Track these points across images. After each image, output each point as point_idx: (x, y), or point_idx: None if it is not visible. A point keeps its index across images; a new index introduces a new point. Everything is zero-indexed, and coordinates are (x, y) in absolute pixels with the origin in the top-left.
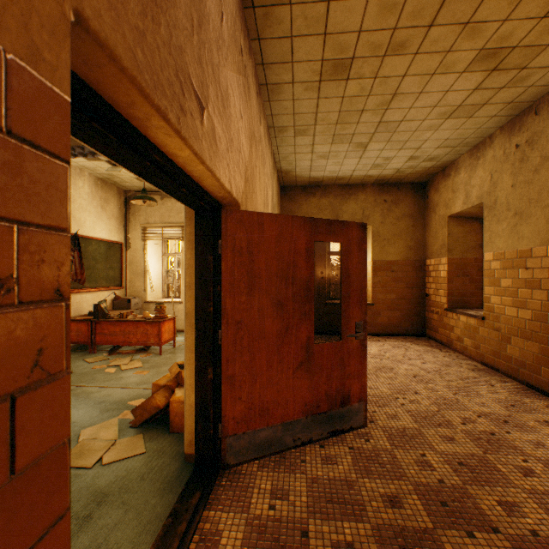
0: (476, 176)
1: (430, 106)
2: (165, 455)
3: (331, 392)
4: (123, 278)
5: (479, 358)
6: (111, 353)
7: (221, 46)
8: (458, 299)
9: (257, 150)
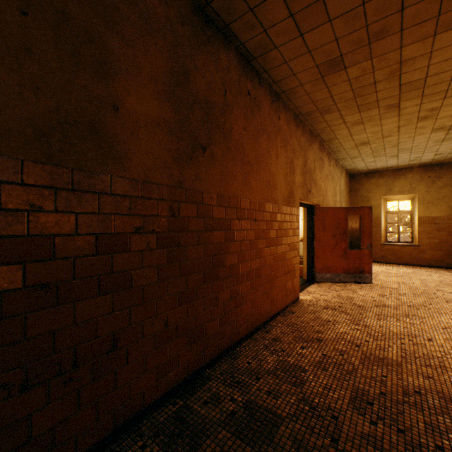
0: None
1: (424, 141)
2: None
3: (355, 267)
4: None
5: None
6: None
7: (314, 170)
8: None
9: (328, 179)
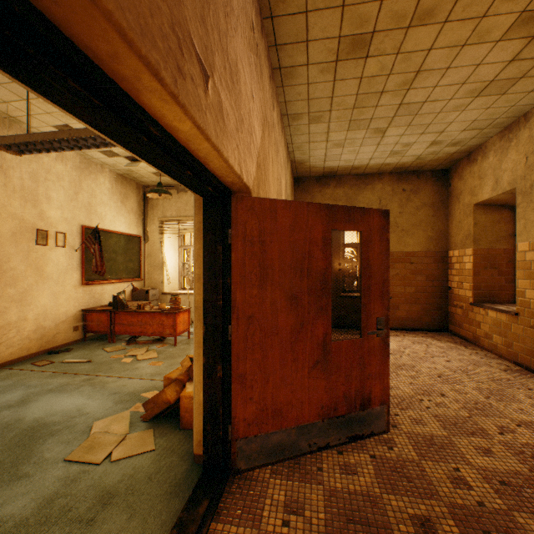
0: (508, 159)
1: (457, 83)
2: (174, 453)
3: (350, 394)
4: (142, 270)
5: (511, 358)
6: (128, 343)
7: (230, 14)
8: (485, 293)
9: (270, 136)
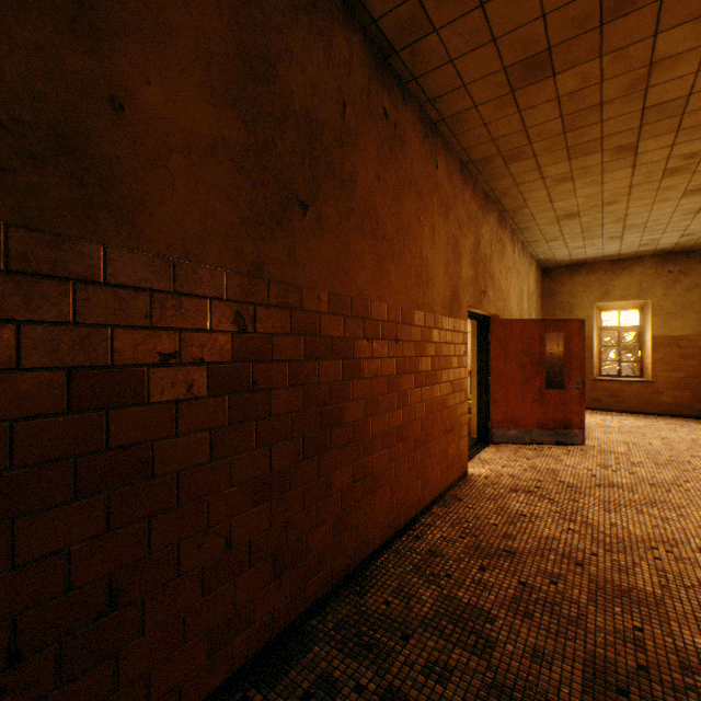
0: None
1: (668, 213)
2: None
3: (556, 419)
4: None
5: None
6: None
7: (491, 258)
8: None
9: (511, 274)
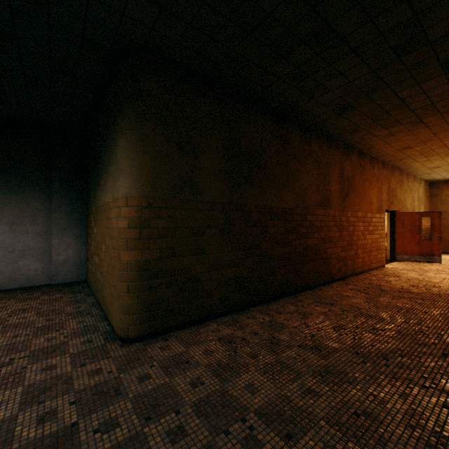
0: None
1: None
2: None
3: (427, 252)
4: None
5: None
6: None
7: (395, 189)
8: None
9: (406, 192)
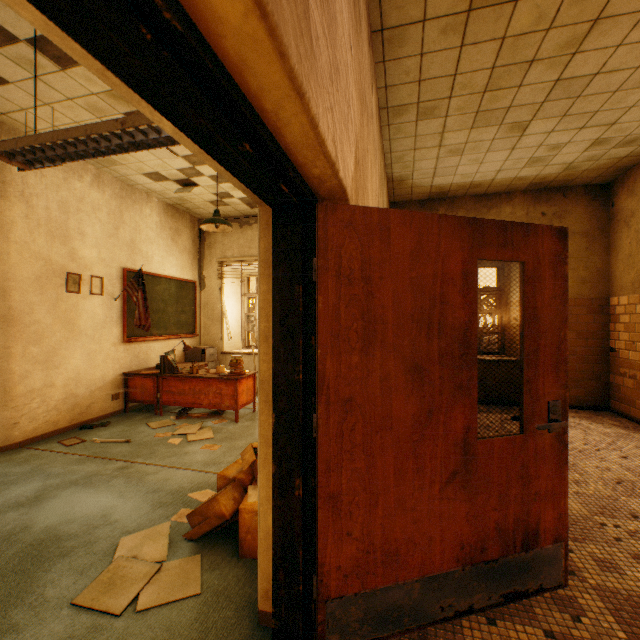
0: None
1: None
2: (228, 603)
3: (506, 524)
4: (197, 324)
5: None
6: (178, 417)
7: None
8: None
9: (369, 128)
